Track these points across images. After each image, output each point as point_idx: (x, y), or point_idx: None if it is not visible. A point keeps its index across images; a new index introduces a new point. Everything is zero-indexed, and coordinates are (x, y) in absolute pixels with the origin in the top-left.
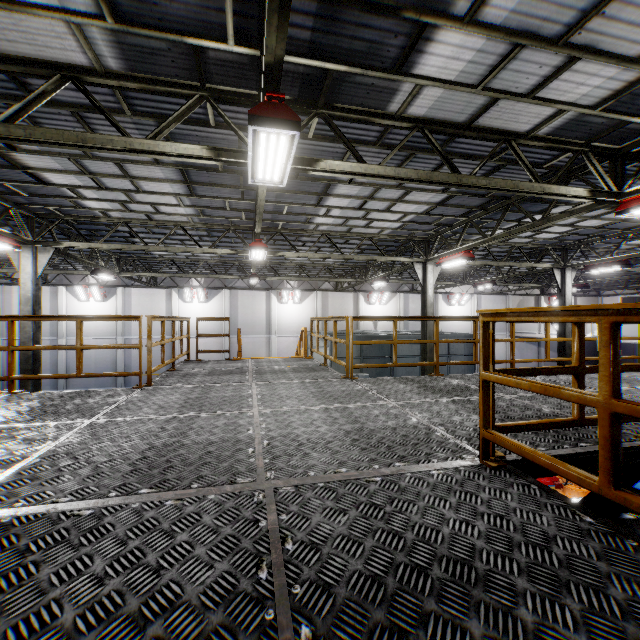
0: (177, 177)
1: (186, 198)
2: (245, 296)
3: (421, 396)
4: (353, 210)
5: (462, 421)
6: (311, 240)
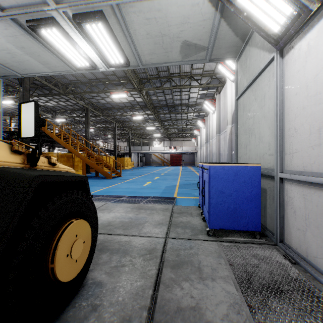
0: None
1: None
2: None
3: None
4: None
5: None
6: None
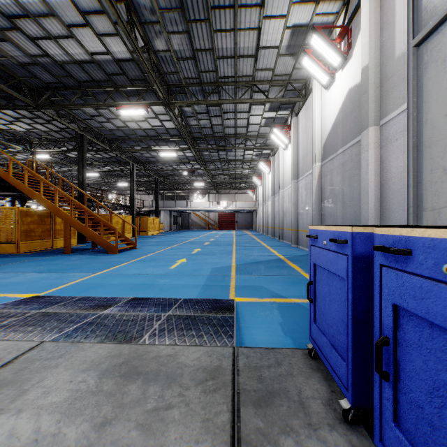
0: None
1: None
2: None
3: None
4: None
5: None
6: None
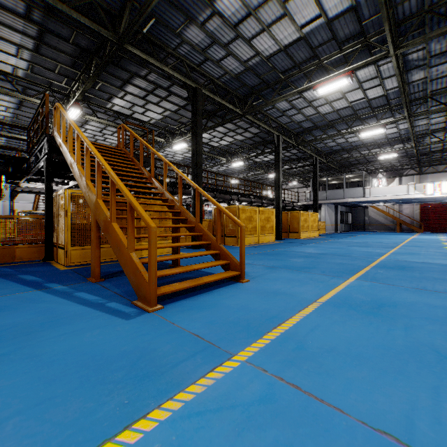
0: (16, 102)
1: (13, 109)
2: None
3: None
4: (97, 132)
5: None
6: None
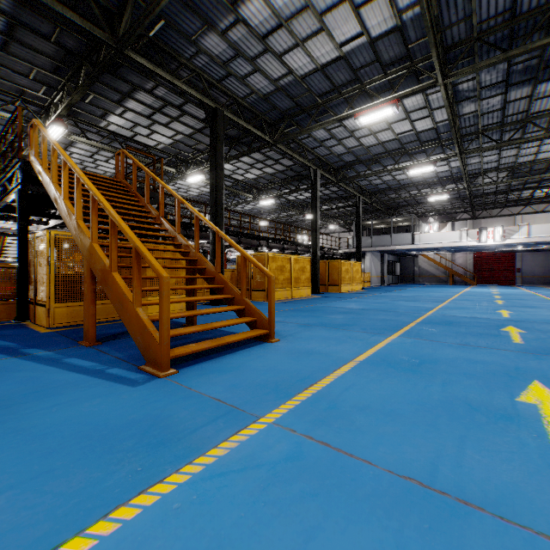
0: None
1: None
2: None
3: None
4: (87, 157)
5: None
6: None
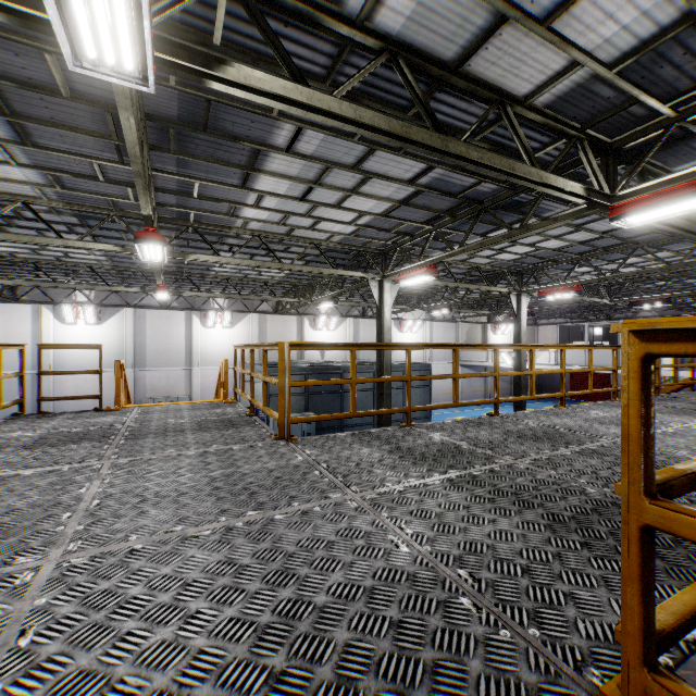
0: None
1: (18, 149)
2: (156, 317)
3: (399, 473)
4: (294, 200)
5: (490, 542)
6: (240, 244)
